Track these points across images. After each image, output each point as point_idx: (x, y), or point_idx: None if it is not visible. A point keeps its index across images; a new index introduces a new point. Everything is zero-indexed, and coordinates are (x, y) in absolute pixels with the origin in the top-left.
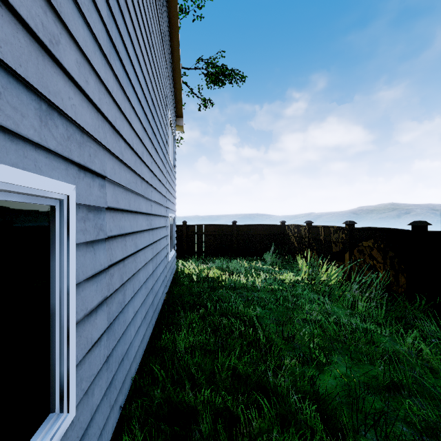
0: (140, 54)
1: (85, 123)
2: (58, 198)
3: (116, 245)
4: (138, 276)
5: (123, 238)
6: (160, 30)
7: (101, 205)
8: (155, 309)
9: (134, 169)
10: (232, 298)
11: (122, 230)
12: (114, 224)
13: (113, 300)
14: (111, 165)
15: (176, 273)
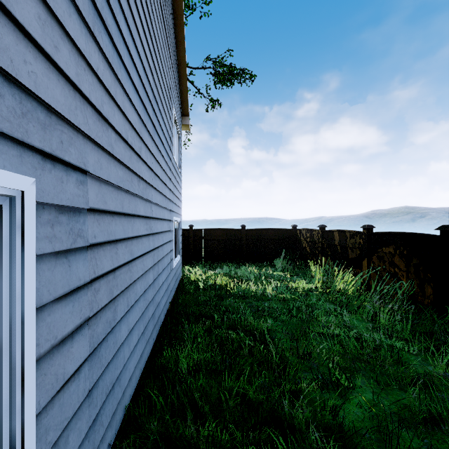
0: (136, 36)
1: (53, 100)
2: (6, 194)
3: (103, 254)
4: (135, 288)
5: (114, 245)
6: (163, 18)
7: (80, 206)
8: (156, 321)
9: (128, 166)
10: (241, 308)
11: (111, 236)
12: (100, 229)
13: (98, 319)
14: (96, 157)
15: (182, 280)
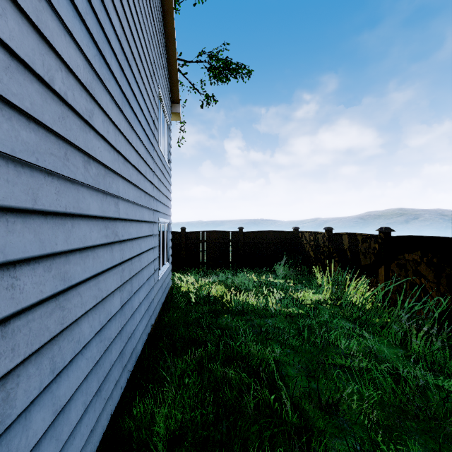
0: None
1: None
2: None
3: None
4: (76, 332)
5: (2, 271)
6: None
7: None
8: (128, 358)
9: (53, 129)
10: (240, 331)
11: None
12: None
13: None
14: None
15: (172, 290)
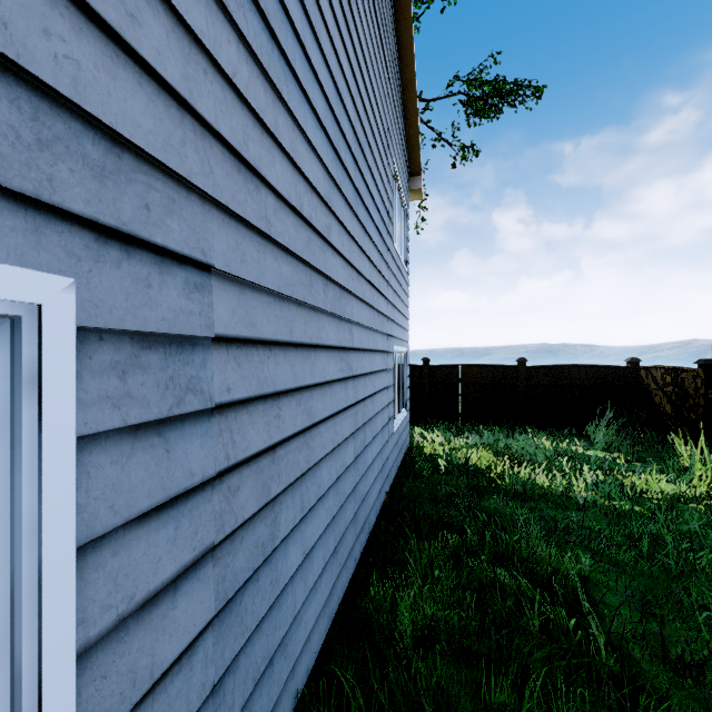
0: (321, 29)
1: (125, 121)
2: None
3: (249, 420)
4: (317, 475)
5: (272, 401)
6: (374, 6)
7: (192, 332)
8: (361, 527)
9: (302, 258)
10: (520, 521)
11: (266, 386)
12: (242, 375)
13: (238, 544)
14: (232, 240)
15: (410, 450)
